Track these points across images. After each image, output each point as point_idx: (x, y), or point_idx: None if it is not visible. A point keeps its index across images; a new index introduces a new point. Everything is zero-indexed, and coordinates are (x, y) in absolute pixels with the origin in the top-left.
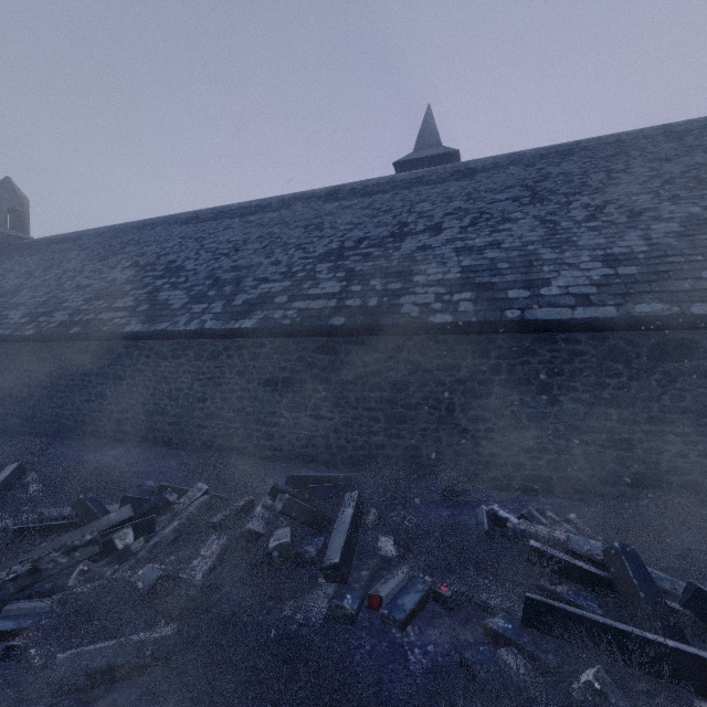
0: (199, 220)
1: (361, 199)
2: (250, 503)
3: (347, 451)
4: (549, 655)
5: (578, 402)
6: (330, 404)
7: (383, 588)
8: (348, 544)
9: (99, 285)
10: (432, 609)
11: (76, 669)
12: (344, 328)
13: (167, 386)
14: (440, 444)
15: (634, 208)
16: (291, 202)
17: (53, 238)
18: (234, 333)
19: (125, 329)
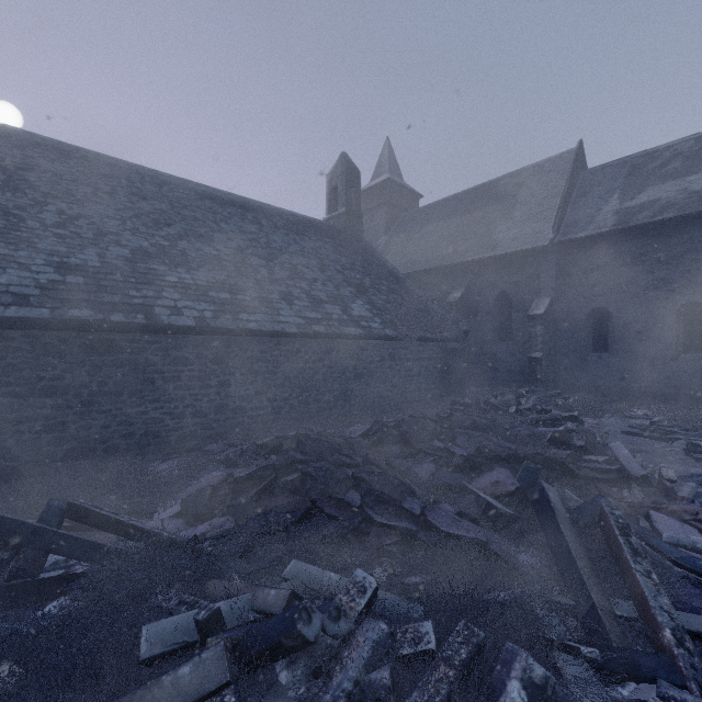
0: None
1: None
2: None
3: None
4: None
5: (12, 396)
6: None
7: None
8: None
9: None
10: None
11: None
12: None
13: None
14: None
15: (103, 228)
16: None
17: None
18: None
19: None
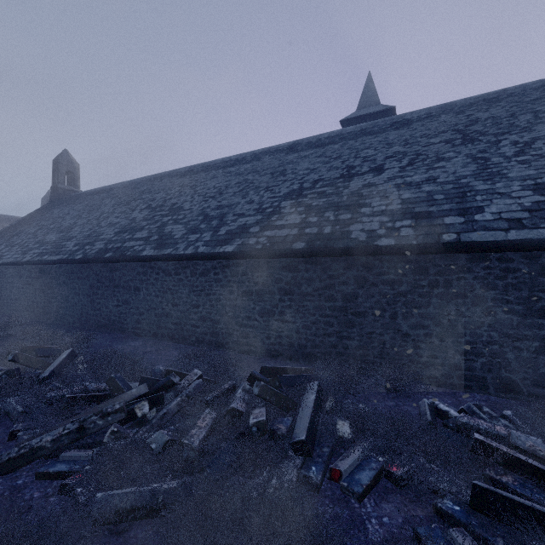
0: (193, 172)
1: (316, 150)
2: (232, 386)
3: (306, 348)
4: (499, 539)
5: (511, 313)
6: (293, 311)
7: (342, 463)
8: (312, 424)
9: (125, 222)
10: (385, 485)
11: (109, 507)
12: (304, 251)
13: (171, 295)
14: (384, 346)
15: None
16: (260, 155)
17: (94, 190)
18: (219, 255)
19: (142, 254)
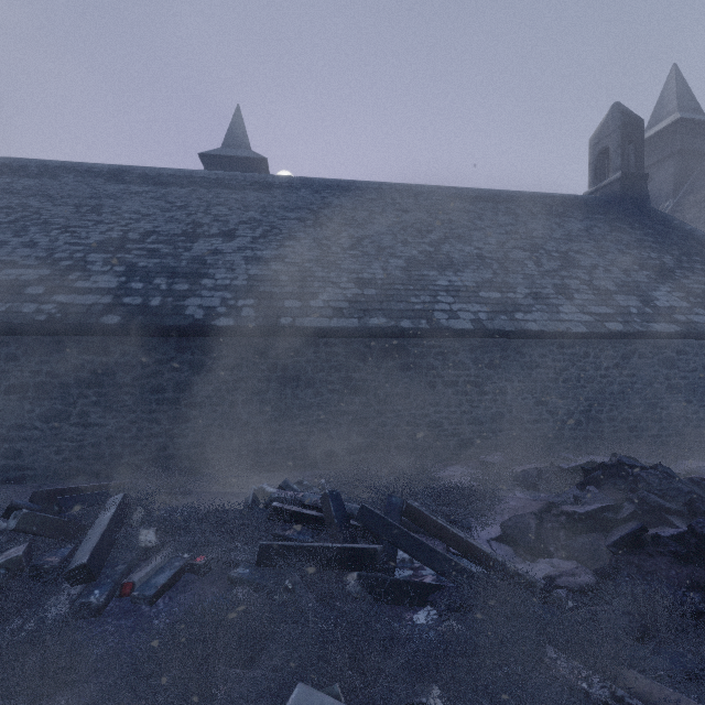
0: None
1: (154, 187)
2: None
3: (123, 457)
4: (271, 581)
5: (334, 392)
6: (102, 410)
7: (138, 574)
8: (103, 544)
9: None
10: (187, 579)
11: None
12: (118, 328)
13: None
14: (223, 438)
15: (381, 244)
16: (58, 171)
17: None
18: None
19: None
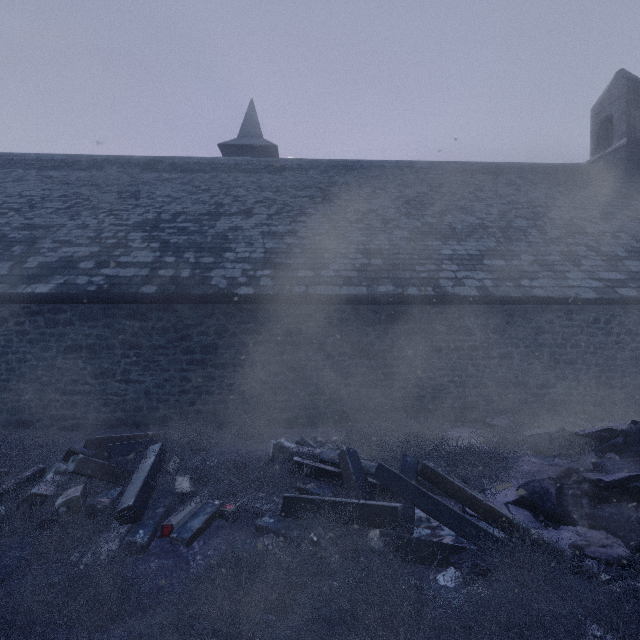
0: None
1: (182, 174)
2: (39, 472)
3: (159, 411)
4: (295, 532)
5: (344, 356)
6: (141, 368)
7: (176, 518)
8: (145, 488)
9: None
10: (218, 524)
11: None
12: (155, 296)
13: None
14: (244, 396)
15: (386, 217)
16: (104, 164)
17: None
18: (25, 297)
19: None
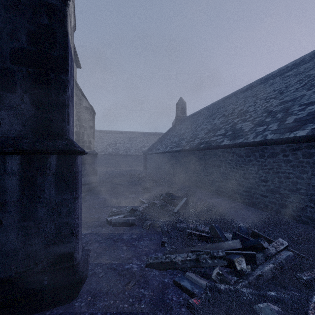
0: (253, 87)
1: None
2: None
3: None
4: None
5: None
6: None
7: None
8: None
9: (209, 127)
10: None
11: None
12: None
13: (242, 171)
14: None
15: None
16: None
17: (193, 114)
18: (290, 140)
19: (221, 144)
